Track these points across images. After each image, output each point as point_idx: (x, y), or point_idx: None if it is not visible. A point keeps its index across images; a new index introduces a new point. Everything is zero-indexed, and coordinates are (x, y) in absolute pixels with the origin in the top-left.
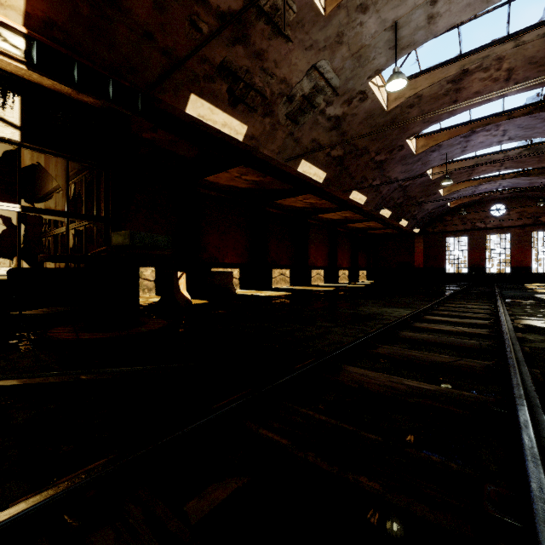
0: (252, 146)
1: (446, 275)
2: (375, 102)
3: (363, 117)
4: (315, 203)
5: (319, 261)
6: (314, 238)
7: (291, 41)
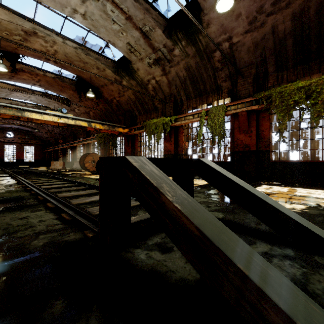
0: None
1: None
2: None
3: None
4: None
5: None
6: None
7: None
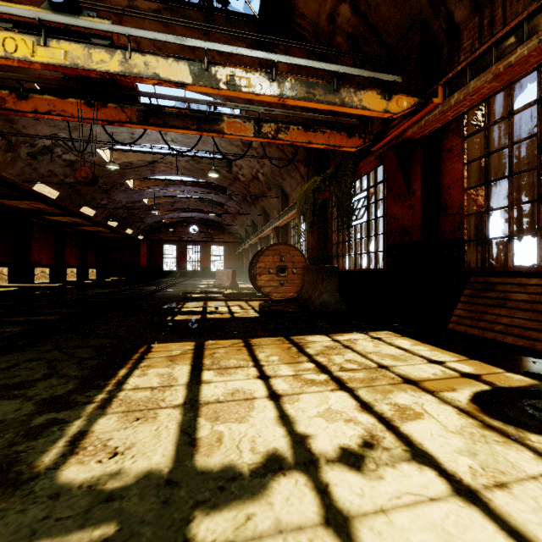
0: None
1: (163, 273)
2: (101, 159)
3: (92, 164)
4: (44, 208)
5: (44, 260)
6: (38, 237)
7: (39, 120)
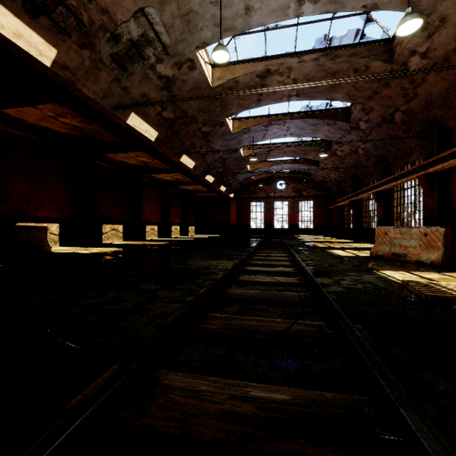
0: (66, 79)
1: (251, 230)
2: (202, 75)
3: (192, 86)
4: (148, 162)
5: (153, 218)
6: (148, 196)
7: None
